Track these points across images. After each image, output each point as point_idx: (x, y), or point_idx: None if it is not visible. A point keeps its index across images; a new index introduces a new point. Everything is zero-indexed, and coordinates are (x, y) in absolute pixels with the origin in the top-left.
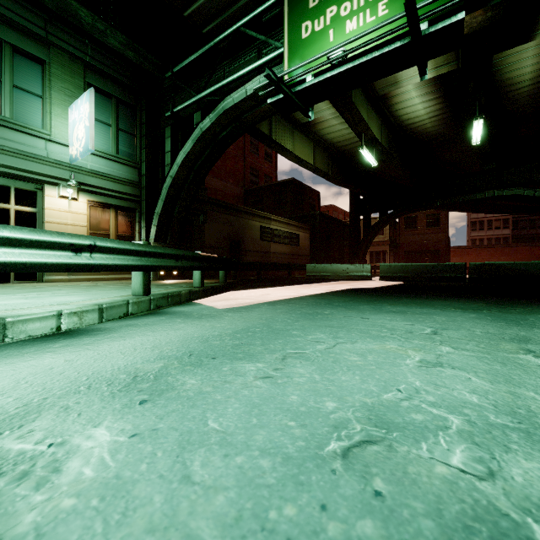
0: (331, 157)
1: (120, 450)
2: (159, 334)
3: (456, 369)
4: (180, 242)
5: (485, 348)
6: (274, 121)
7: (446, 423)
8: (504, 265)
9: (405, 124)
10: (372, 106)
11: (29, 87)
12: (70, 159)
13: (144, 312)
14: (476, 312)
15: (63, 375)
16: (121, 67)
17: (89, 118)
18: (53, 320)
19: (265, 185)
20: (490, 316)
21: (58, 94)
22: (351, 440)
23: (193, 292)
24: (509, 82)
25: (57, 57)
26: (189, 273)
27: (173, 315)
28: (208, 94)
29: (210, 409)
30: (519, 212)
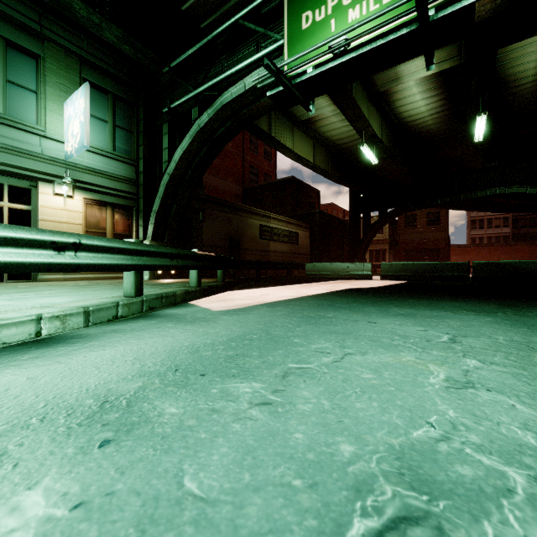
0: (330, 155)
1: (50, 535)
2: (145, 342)
3: (492, 392)
4: (177, 241)
5: (517, 361)
6: (273, 118)
7: (507, 484)
8: (509, 264)
9: (406, 121)
10: (373, 103)
11: (22, 82)
12: (65, 155)
13: (136, 314)
14: (491, 315)
15: (18, 399)
16: (118, 63)
17: (83, 113)
18: (32, 325)
19: (264, 183)
20: (508, 320)
21: (53, 90)
22: (382, 517)
23: (189, 292)
24: (512, 78)
25: (52, 52)
26: (187, 272)
27: (164, 319)
28: (206, 88)
29: (189, 456)
30: (519, 210)
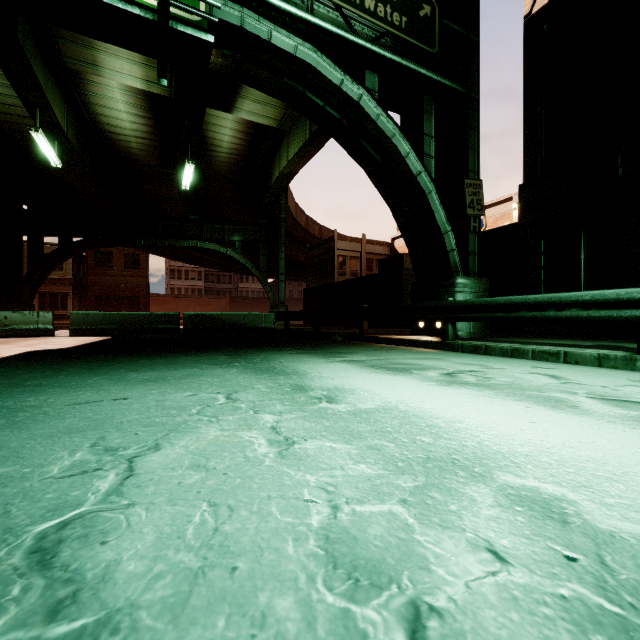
0: None
1: None
2: None
3: (310, 440)
4: None
5: (292, 405)
6: None
7: (402, 519)
8: (214, 316)
9: (104, 129)
10: (54, 76)
11: None
12: None
13: None
14: (233, 366)
15: None
16: None
17: None
18: None
19: None
20: (249, 369)
21: None
22: None
23: None
24: (212, 141)
25: None
26: None
27: None
28: None
29: None
30: (211, 266)
